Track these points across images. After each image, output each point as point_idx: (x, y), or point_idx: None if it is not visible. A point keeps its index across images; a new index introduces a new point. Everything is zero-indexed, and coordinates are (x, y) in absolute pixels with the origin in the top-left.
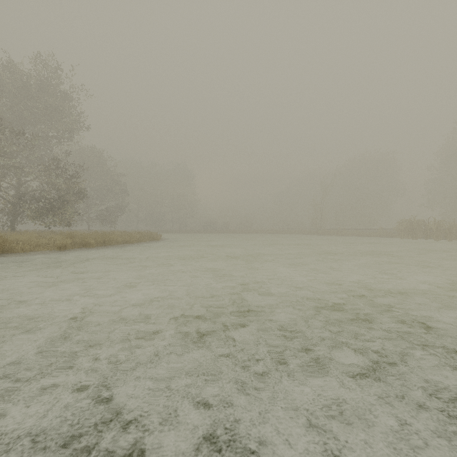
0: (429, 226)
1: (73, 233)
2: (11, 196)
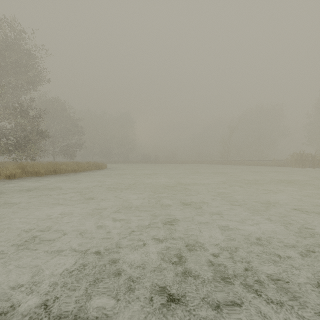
0: (316, 158)
1: (30, 164)
2: None
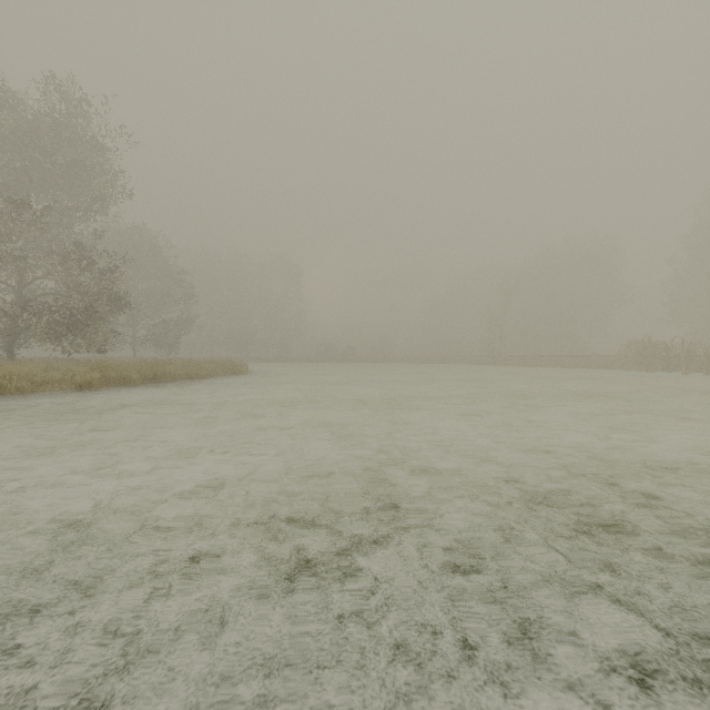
0: (673, 352)
1: (106, 363)
2: (8, 303)
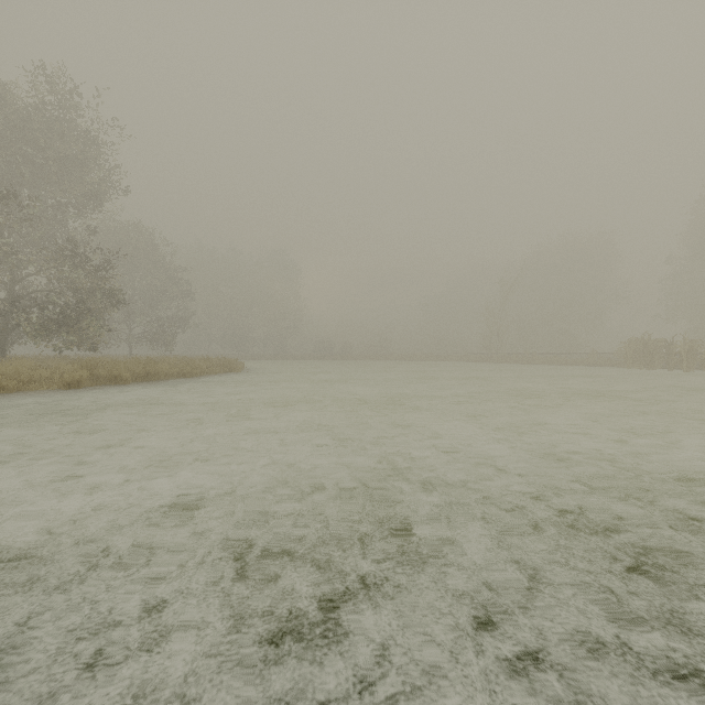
0: (674, 349)
1: (97, 361)
2: None
